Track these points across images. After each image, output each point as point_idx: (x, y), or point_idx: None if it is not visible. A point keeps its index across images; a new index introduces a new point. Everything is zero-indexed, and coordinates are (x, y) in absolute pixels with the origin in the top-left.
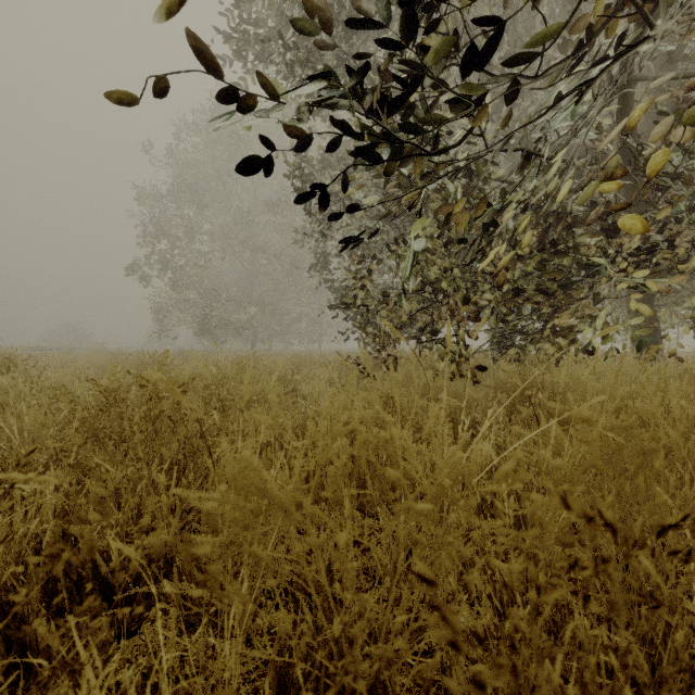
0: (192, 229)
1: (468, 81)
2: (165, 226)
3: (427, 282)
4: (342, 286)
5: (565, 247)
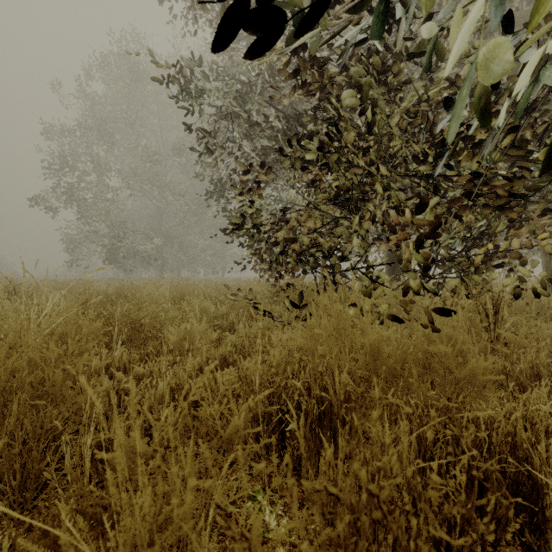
0: (99, 165)
1: None
2: (71, 160)
3: (344, 187)
4: (238, 212)
5: None
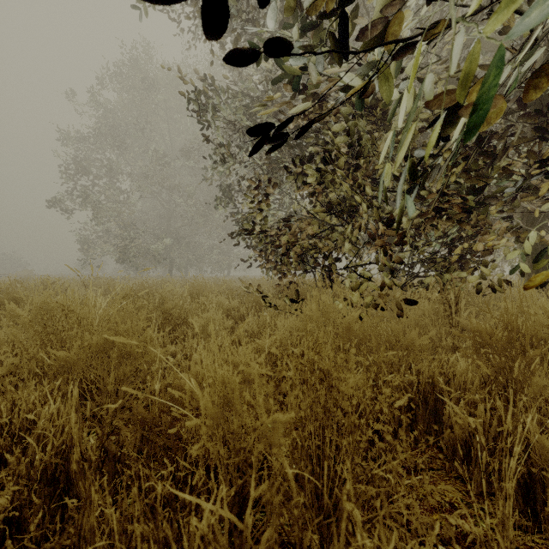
0: (113, 169)
1: (368, 13)
2: (87, 165)
3: (336, 201)
4: (245, 216)
5: (484, 165)
